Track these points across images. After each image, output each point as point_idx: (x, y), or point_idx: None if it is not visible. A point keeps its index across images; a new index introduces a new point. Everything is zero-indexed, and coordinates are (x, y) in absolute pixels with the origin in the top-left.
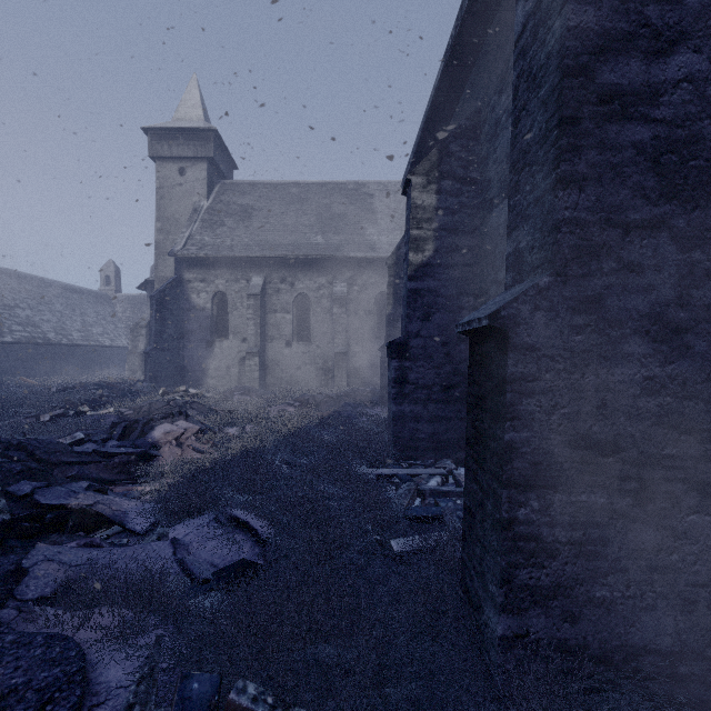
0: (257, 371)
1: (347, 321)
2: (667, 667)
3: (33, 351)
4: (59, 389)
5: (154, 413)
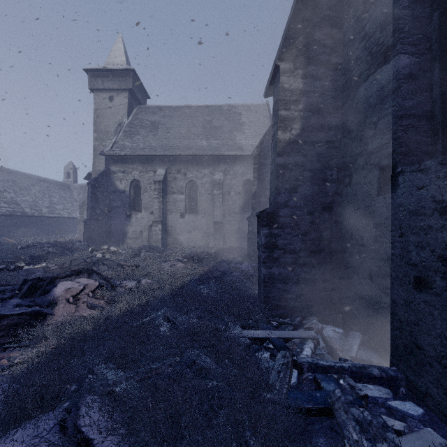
0: (160, 234)
1: (223, 199)
2: None
3: (15, 220)
4: (23, 247)
5: (73, 268)
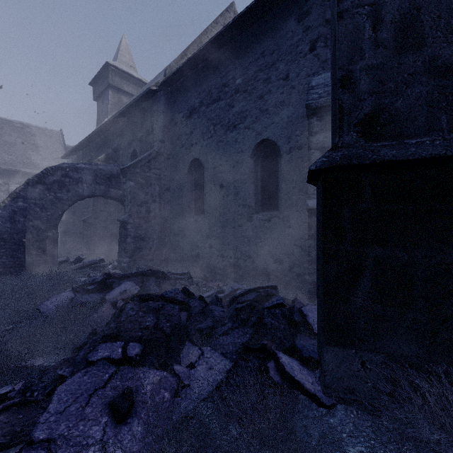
0: None
1: None
2: (105, 255)
3: None
4: None
5: None
